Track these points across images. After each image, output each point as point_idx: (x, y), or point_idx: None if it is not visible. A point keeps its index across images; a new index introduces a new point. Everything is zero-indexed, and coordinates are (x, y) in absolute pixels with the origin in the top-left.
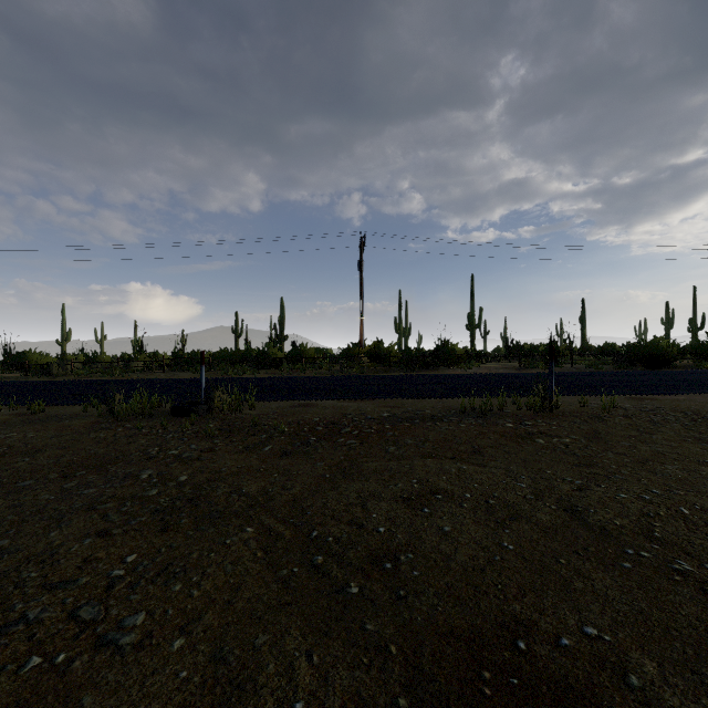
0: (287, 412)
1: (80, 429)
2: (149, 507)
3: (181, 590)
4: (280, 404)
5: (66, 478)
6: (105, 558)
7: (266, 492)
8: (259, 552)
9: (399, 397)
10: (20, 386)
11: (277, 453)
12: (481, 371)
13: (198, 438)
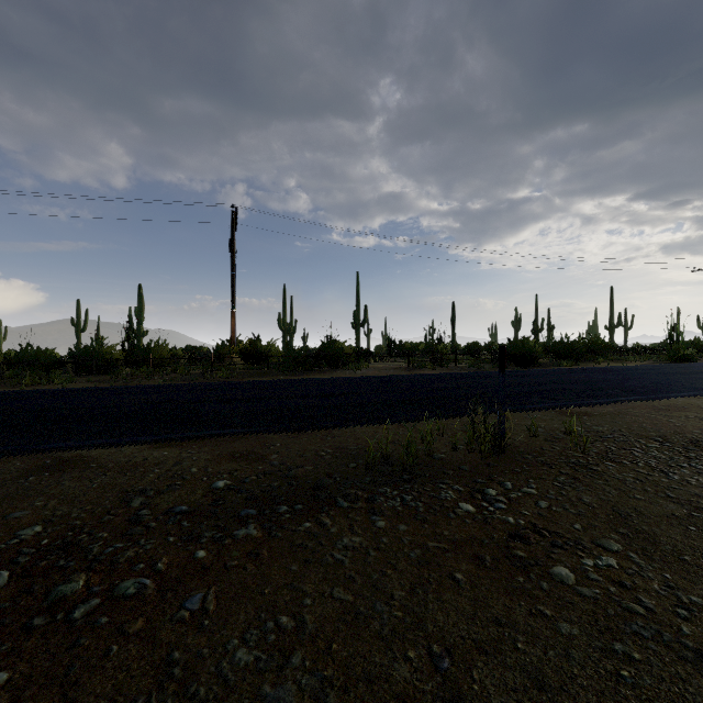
0: None
1: None
2: None
3: None
4: (9, 463)
5: None
6: None
7: None
8: None
9: (263, 430)
10: None
11: None
12: (371, 372)
13: None
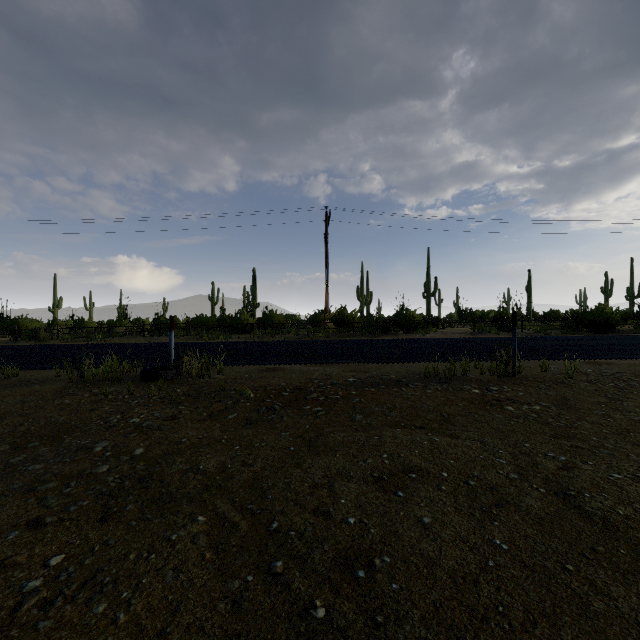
0: (254, 376)
1: (47, 395)
2: (95, 487)
3: (105, 612)
4: (248, 368)
5: (16, 450)
6: (25, 560)
7: (224, 469)
8: (208, 552)
9: (364, 362)
10: (6, 350)
11: (241, 421)
12: (438, 335)
13: (163, 404)
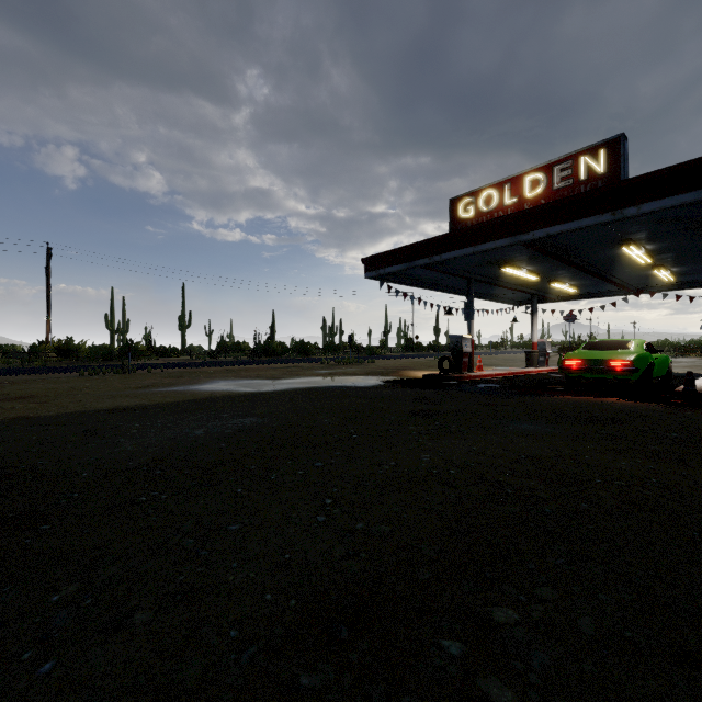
0: None
1: None
2: None
3: None
4: None
5: None
6: None
7: None
8: None
9: (53, 373)
10: None
11: None
12: (158, 362)
13: None
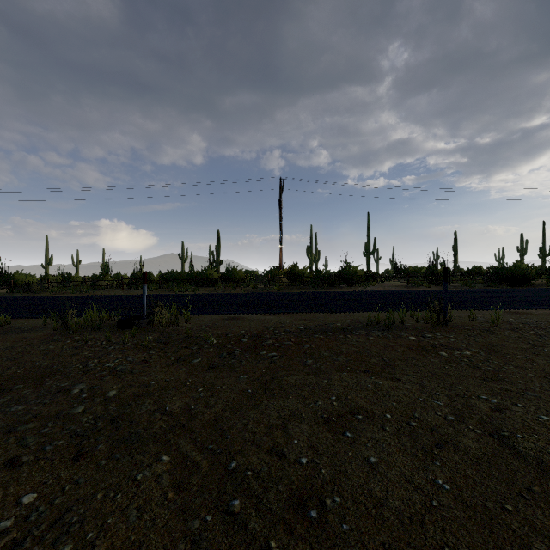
0: (217, 324)
1: (34, 341)
2: (70, 428)
3: None
4: (212, 317)
5: (2, 392)
6: None
7: (188, 410)
8: (170, 492)
9: (313, 311)
10: (2, 301)
11: (204, 365)
12: (377, 288)
13: (136, 350)
